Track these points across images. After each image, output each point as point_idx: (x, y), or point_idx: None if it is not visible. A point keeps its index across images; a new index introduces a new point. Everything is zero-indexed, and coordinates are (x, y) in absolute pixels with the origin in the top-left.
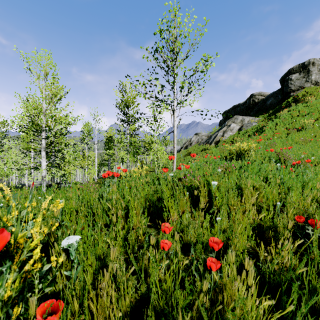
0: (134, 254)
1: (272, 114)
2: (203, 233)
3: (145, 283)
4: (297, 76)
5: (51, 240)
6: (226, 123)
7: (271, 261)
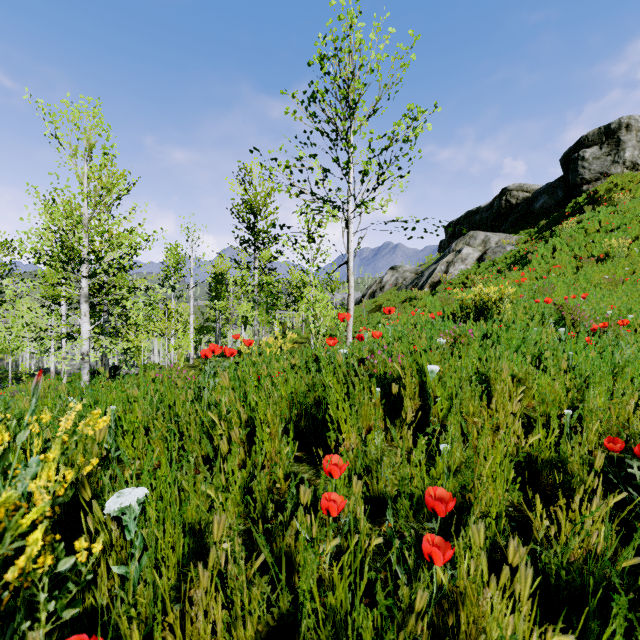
0: (265, 520)
1: (546, 229)
2: (411, 474)
3: (289, 585)
4: (596, 151)
5: (86, 495)
6: (453, 246)
7: (556, 537)
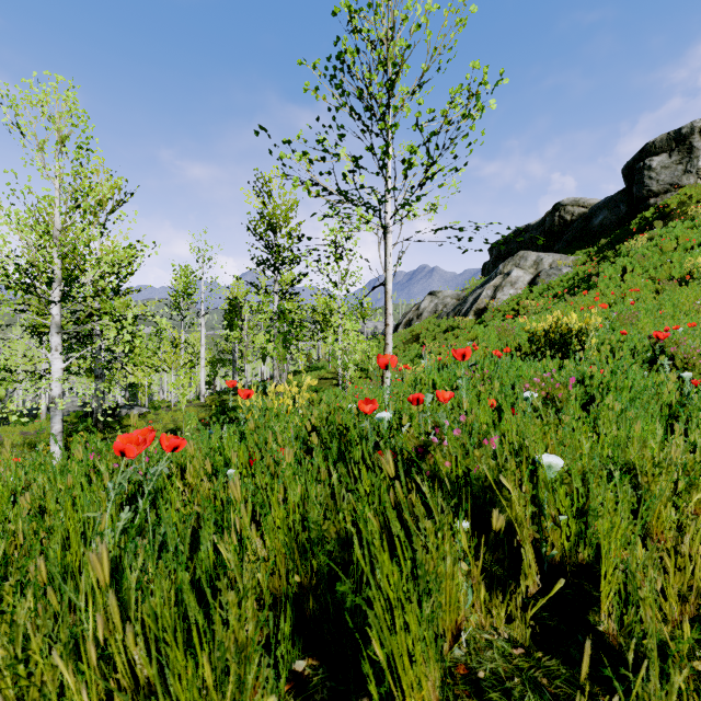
0: None
1: (608, 248)
2: None
3: None
4: (665, 160)
5: None
6: (501, 268)
7: None
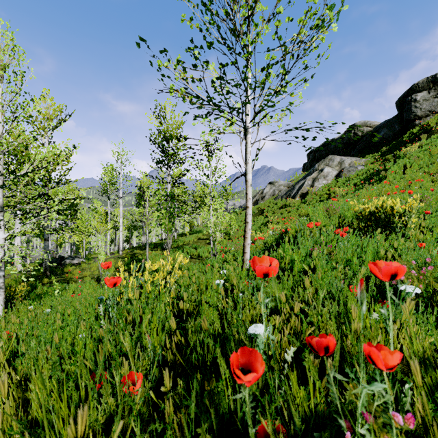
0: None
1: (388, 153)
2: None
3: None
4: (425, 95)
5: None
6: (316, 166)
7: None
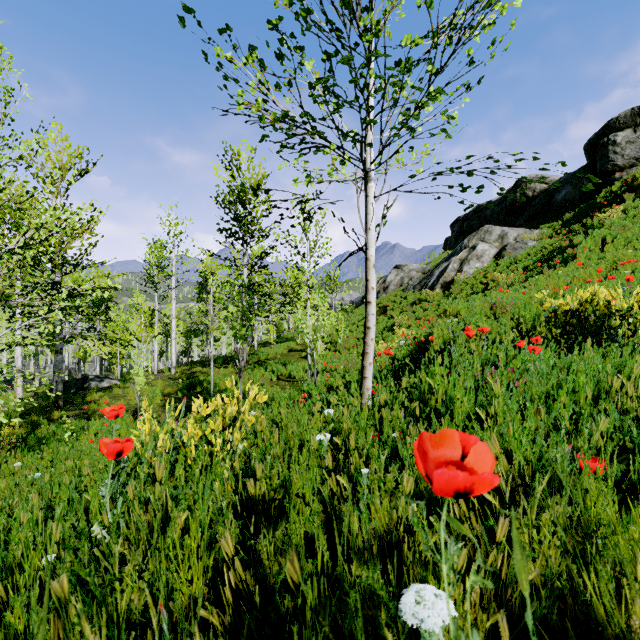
0: None
1: (574, 222)
2: None
3: None
4: (630, 135)
5: None
6: (466, 242)
7: None
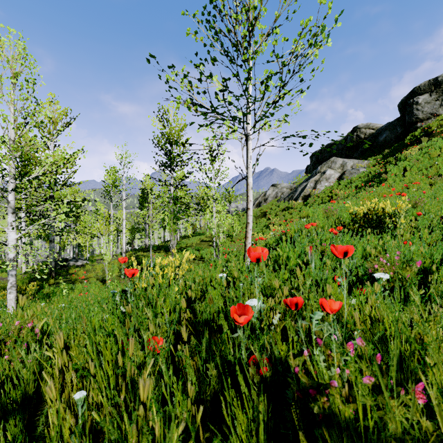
0: None
1: (390, 155)
2: None
3: None
4: (427, 98)
5: None
6: (319, 169)
7: None
